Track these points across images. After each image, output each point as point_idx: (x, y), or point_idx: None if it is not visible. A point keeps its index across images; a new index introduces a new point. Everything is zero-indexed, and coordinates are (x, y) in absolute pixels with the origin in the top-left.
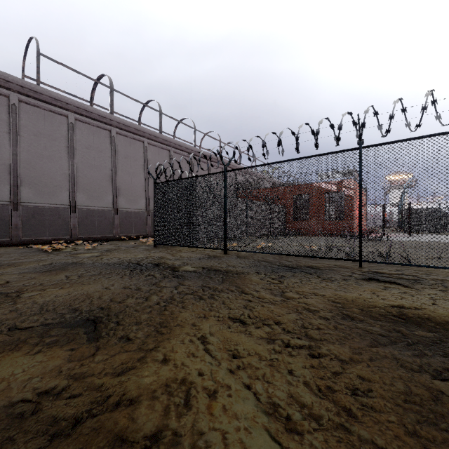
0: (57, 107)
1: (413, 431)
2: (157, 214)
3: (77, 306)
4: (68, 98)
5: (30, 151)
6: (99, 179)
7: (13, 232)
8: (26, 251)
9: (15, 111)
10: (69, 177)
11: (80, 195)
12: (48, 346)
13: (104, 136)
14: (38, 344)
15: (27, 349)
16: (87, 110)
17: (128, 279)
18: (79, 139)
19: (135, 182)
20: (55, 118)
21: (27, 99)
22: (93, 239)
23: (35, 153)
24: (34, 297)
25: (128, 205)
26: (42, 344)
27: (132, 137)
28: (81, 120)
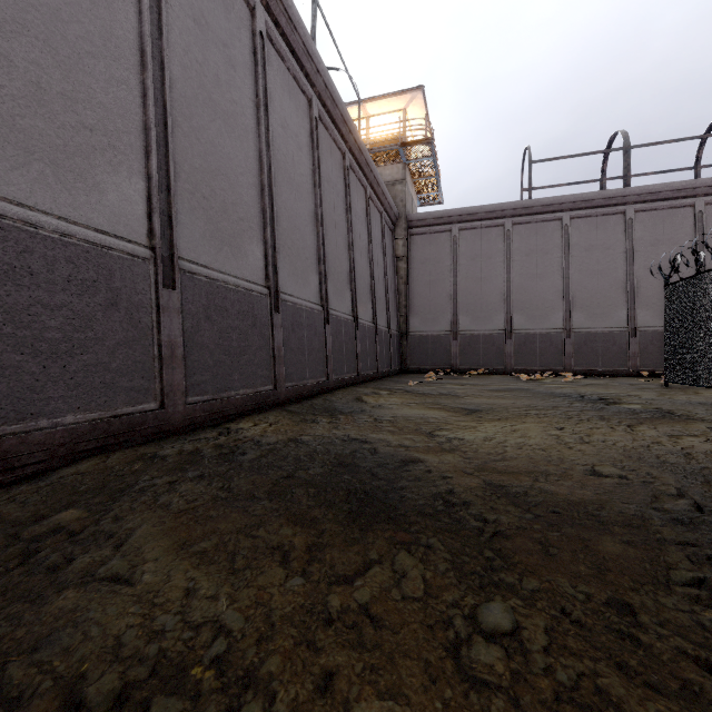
0: (549, 214)
1: (532, 456)
2: (668, 334)
3: (481, 405)
4: (561, 197)
5: (522, 274)
6: (605, 288)
7: (507, 361)
8: (508, 379)
9: (509, 237)
10: (562, 294)
11: (576, 314)
12: (449, 410)
13: (613, 224)
14: (447, 410)
15: (442, 409)
16: (586, 200)
17: (543, 402)
18: (576, 242)
19: (672, 280)
20: (547, 227)
21: (519, 220)
22: (594, 373)
23: (526, 275)
24: (468, 398)
25: (656, 322)
26: (449, 410)
27: (666, 207)
28: (578, 216)
